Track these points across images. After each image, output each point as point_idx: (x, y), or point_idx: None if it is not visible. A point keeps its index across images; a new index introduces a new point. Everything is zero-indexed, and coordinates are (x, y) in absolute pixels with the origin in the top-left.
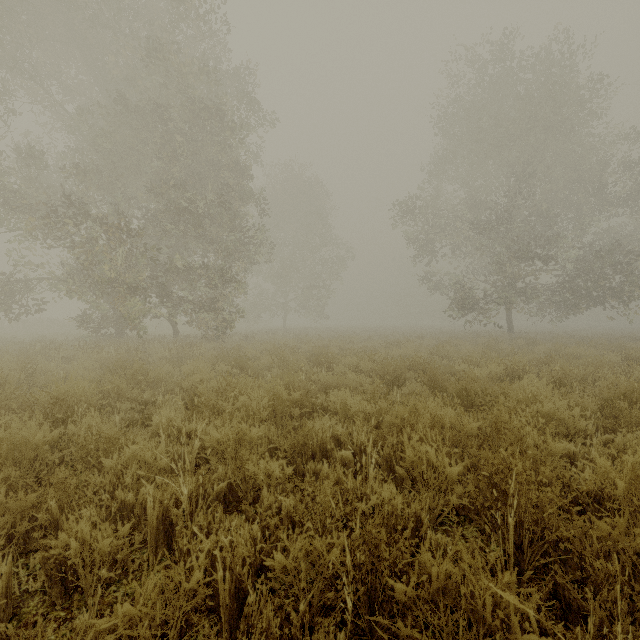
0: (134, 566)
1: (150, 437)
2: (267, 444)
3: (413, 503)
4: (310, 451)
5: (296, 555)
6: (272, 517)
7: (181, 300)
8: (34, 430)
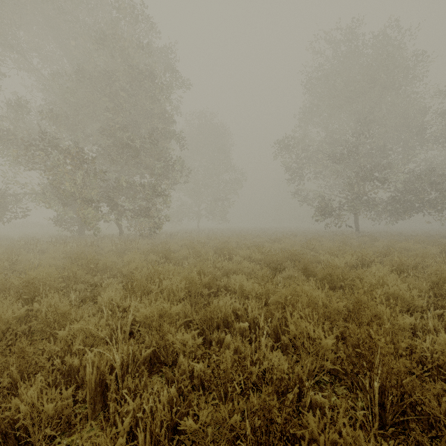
0: (76, 420)
1: (97, 311)
2: (183, 317)
3: (296, 368)
4: (216, 323)
5: (204, 419)
6: (186, 380)
7: (124, 209)
8: (5, 308)
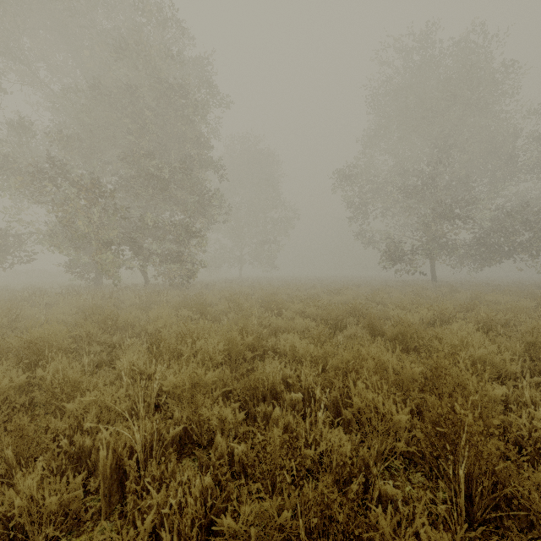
0: (87, 516)
1: (115, 378)
2: (222, 386)
3: (362, 451)
4: (261, 394)
5: (246, 517)
6: (224, 465)
7: (151, 253)
8: (1, 375)
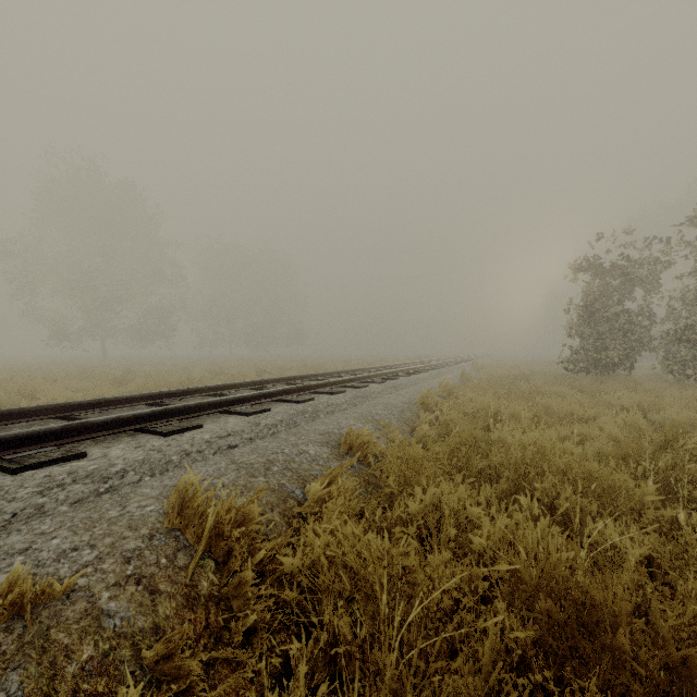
0: None
1: None
2: None
3: None
4: None
5: None
6: None
7: None
8: None
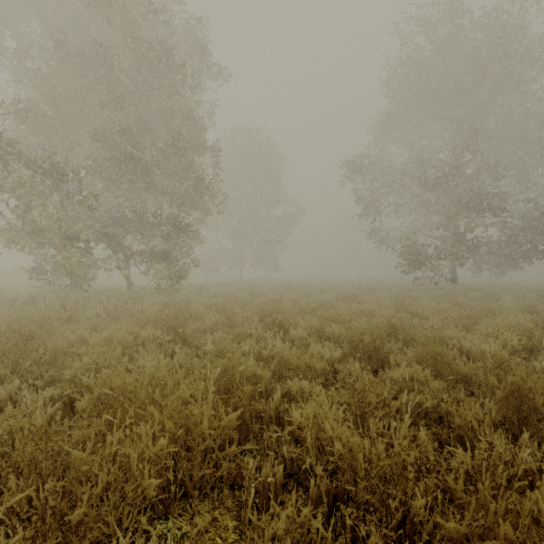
0: None
1: None
2: None
3: None
4: None
5: None
6: None
7: (132, 252)
8: None
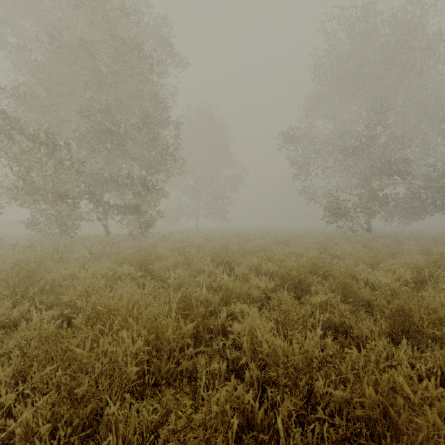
0: None
1: None
2: None
3: None
4: None
5: None
6: None
7: (109, 206)
8: None
